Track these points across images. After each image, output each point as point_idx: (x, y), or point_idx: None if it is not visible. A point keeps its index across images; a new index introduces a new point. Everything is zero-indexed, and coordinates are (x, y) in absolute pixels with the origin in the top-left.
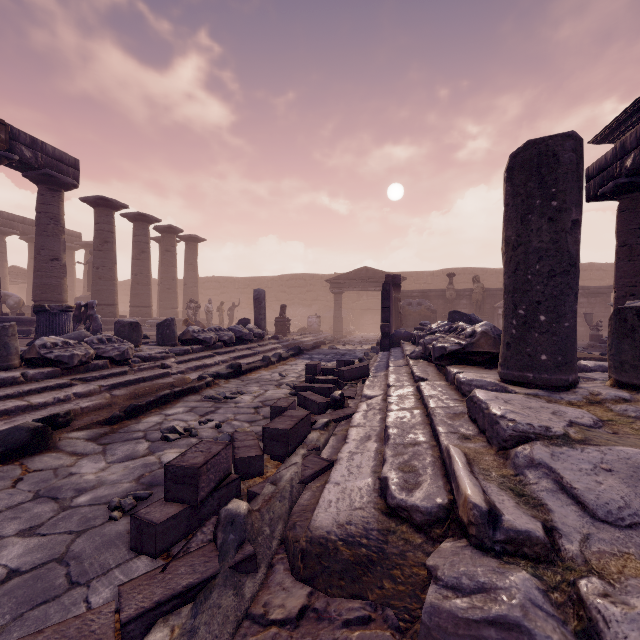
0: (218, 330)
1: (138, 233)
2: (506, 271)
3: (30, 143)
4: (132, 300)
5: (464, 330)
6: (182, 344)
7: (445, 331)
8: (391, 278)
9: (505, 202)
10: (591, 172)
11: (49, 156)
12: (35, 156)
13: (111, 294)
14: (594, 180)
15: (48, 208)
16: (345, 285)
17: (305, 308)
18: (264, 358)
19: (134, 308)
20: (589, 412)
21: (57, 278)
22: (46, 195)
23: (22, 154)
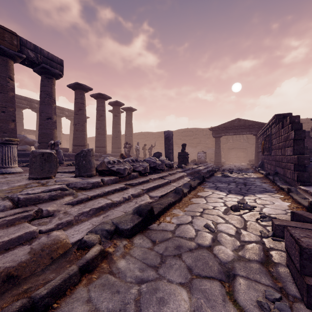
0: (134, 161)
1: (99, 105)
2: None
3: (33, 48)
4: (96, 143)
5: None
6: (99, 174)
7: None
8: (282, 116)
9: None
10: None
11: (45, 57)
12: (36, 56)
13: (82, 139)
14: None
15: (45, 88)
16: (223, 131)
17: (192, 148)
18: (177, 190)
19: (97, 148)
20: None
21: (50, 129)
22: (44, 81)
23: (28, 55)
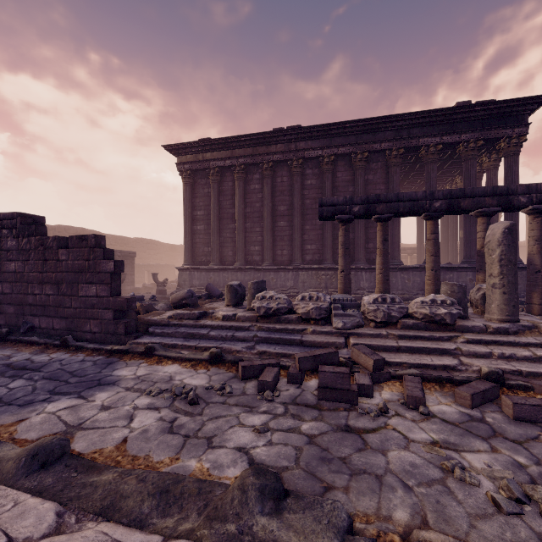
0: None
1: None
2: (510, 274)
3: None
4: None
5: (434, 300)
6: None
7: (383, 301)
8: (32, 221)
9: (508, 243)
10: (324, 202)
11: None
12: None
13: None
14: (327, 208)
15: None
16: None
17: None
18: (57, 452)
19: None
20: (539, 324)
21: None
22: None
23: None
